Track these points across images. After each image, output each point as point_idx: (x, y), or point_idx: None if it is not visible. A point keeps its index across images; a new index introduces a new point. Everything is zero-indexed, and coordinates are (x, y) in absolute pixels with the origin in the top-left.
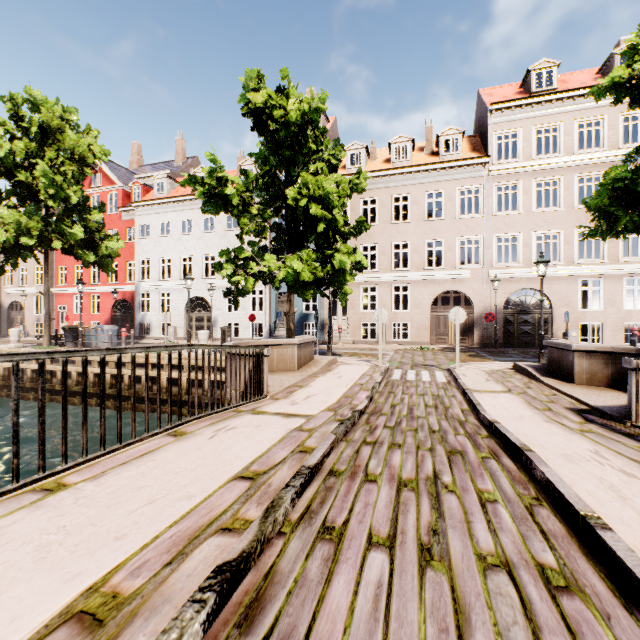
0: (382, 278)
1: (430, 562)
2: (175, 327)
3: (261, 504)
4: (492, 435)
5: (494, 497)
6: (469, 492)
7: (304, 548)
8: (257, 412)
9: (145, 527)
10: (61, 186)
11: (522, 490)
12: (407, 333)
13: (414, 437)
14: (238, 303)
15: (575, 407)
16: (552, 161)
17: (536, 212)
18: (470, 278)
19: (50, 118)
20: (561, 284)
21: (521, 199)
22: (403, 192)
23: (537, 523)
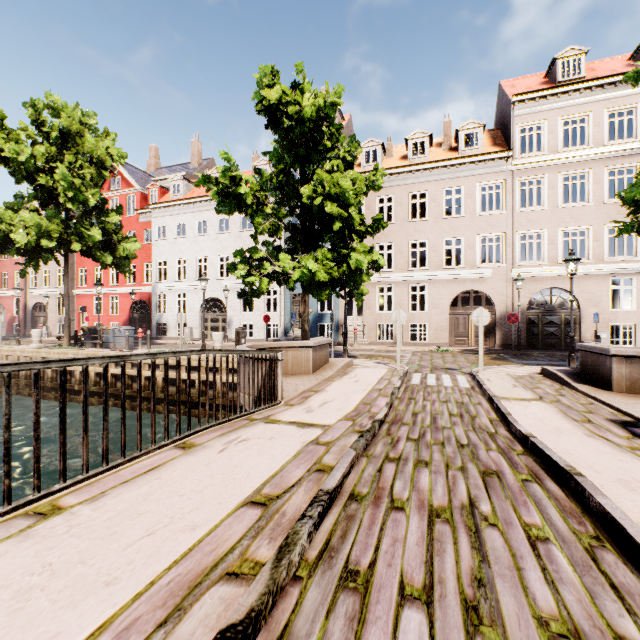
0: (399, 278)
1: (479, 627)
2: (191, 328)
3: (274, 540)
4: (528, 451)
5: (545, 534)
6: (514, 527)
7: (324, 600)
8: (271, 421)
9: (140, 568)
10: (80, 189)
11: (577, 525)
12: (424, 334)
13: (441, 453)
14: (252, 304)
15: (618, 419)
16: (580, 153)
17: (562, 207)
18: (491, 277)
19: (70, 122)
20: (590, 283)
21: (546, 194)
22: (420, 189)
23: (604, 573)
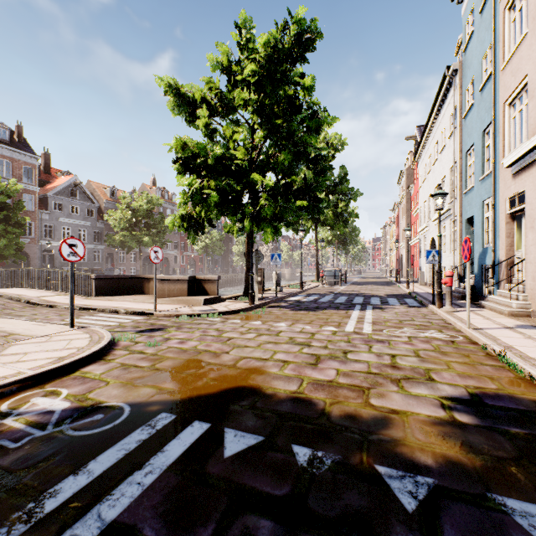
0: None
1: None
2: (421, 272)
3: None
4: None
5: None
6: None
7: None
8: (60, 295)
9: None
10: None
11: None
12: None
13: None
14: None
15: None
16: None
17: None
18: None
19: None
20: None
21: None
22: None
23: None
